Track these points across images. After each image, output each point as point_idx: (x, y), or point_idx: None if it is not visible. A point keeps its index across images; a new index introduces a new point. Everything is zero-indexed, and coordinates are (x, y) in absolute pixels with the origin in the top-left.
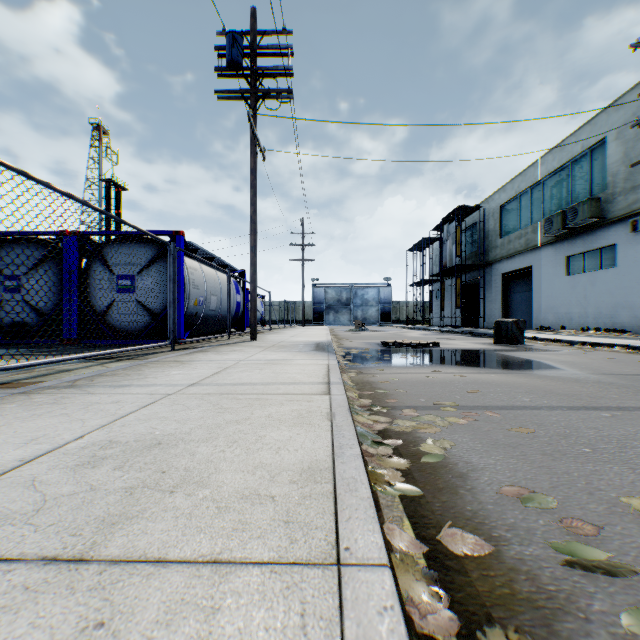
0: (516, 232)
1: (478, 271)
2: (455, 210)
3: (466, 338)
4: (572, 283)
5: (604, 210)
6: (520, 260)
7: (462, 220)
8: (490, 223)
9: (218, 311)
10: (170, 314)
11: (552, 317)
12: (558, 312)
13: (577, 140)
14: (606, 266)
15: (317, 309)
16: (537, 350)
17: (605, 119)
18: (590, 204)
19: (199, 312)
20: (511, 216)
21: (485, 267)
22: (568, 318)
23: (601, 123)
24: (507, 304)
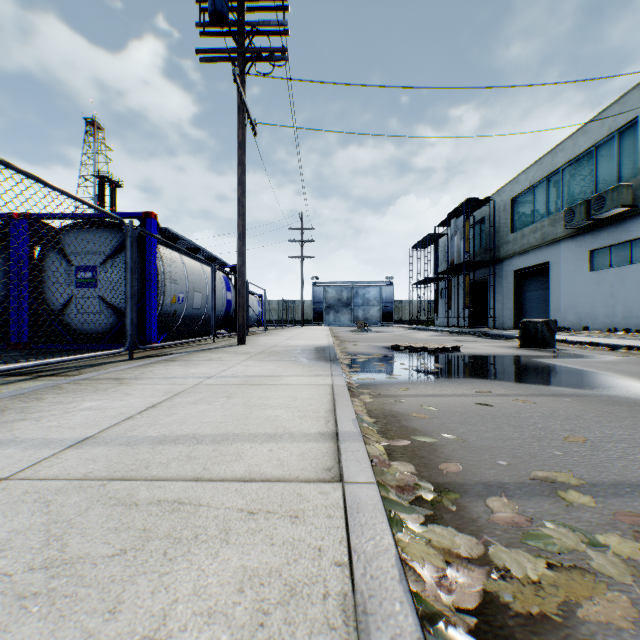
0: (530, 226)
1: (487, 268)
2: (464, 203)
3: (482, 340)
4: (596, 280)
5: (636, 198)
6: (535, 256)
7: (470, 214)
8: (501, 217)
9: (204, 310)
10: (126, 313)
11: (572, 317)
12: (580, 311)
13: (603, 122)
14: (637, 260)
15: (317, 309)
16: (580, 356)
17: (637, 96)
18: (620, 191)
19: (179, 311)
20: (524, 209)
21: (495, 264)
22: (592, 318)
23: (632, 101)
24: (520, 303)
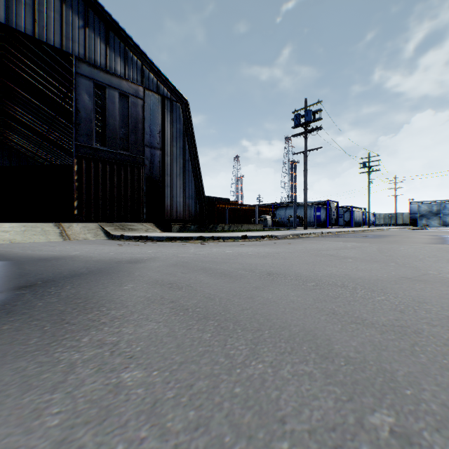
0: None
1: None
2: None
3: None
4: None
5: None
6: None
7: None
8: None
9: (358, 221)
10: (353, 222)
11: None
12: None
13: None
14: None
15: (411, 217)
16: None
17: None
18: None
19: (354, 221)
20: None
21: None
22: None
23: None
24: None
